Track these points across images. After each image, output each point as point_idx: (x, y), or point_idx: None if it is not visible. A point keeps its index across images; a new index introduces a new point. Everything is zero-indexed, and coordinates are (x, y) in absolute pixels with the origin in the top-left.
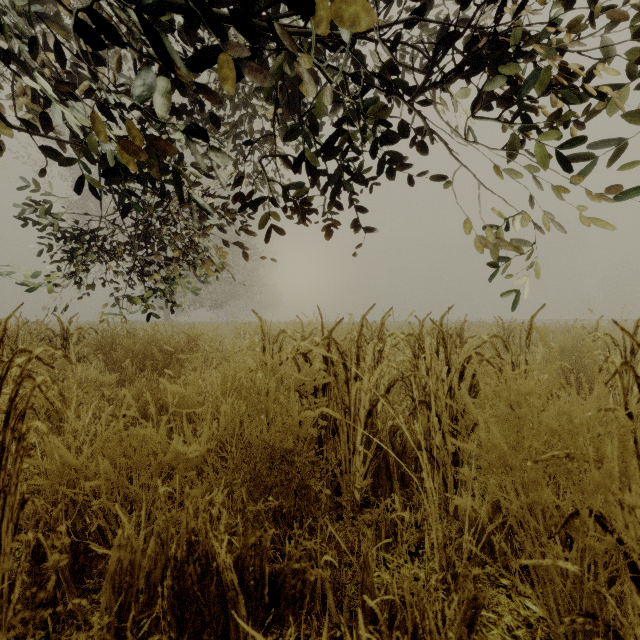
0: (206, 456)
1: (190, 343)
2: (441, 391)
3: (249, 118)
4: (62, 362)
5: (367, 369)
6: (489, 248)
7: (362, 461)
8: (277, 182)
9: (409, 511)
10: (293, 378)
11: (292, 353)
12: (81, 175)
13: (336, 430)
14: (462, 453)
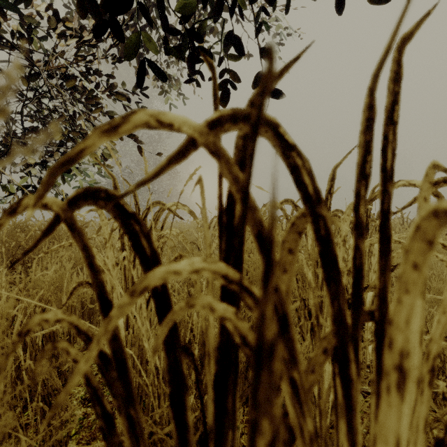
0: None
1: None
2: None
3: (149, 7)
4: None
5: None
6: None
7: None
8: None
9: None
10: None
11: None
12: None
13: None
14: None
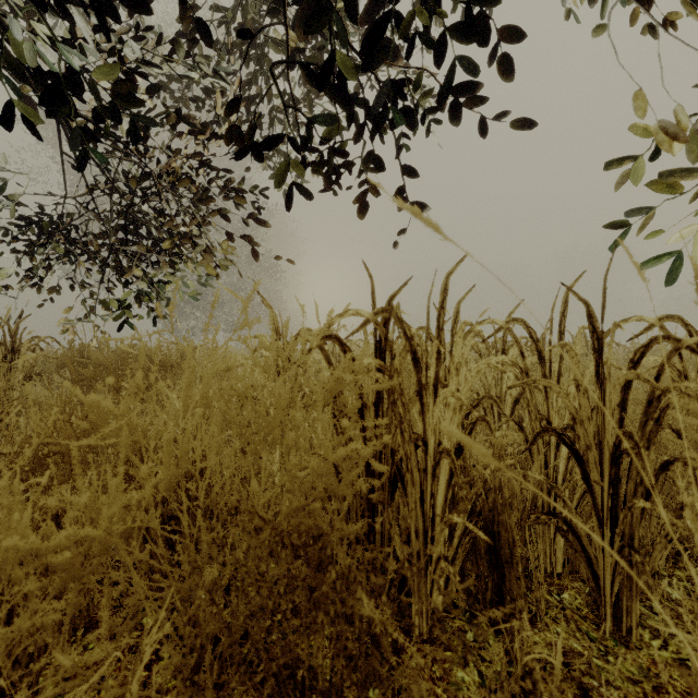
0: (121, 547)
1: (183, 357)
2: (585, 410)
3: (264, 75)
4: (6, 381)
5: (454, 369)
6: (685, 142)
7: (445, 535)
8: (297, 109)
9: (530, 626)
10: (321, 376)
11: (319, 335)
12: (9, 100)
13: (400, 480)
14: (631, 522)
